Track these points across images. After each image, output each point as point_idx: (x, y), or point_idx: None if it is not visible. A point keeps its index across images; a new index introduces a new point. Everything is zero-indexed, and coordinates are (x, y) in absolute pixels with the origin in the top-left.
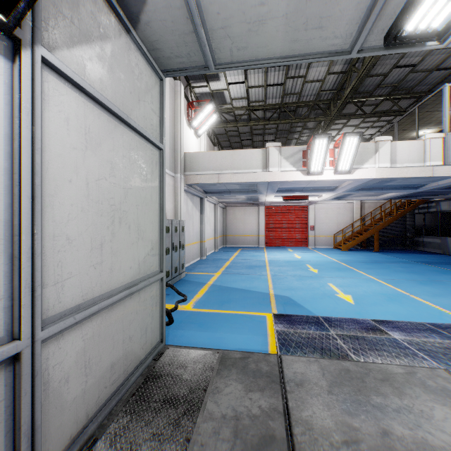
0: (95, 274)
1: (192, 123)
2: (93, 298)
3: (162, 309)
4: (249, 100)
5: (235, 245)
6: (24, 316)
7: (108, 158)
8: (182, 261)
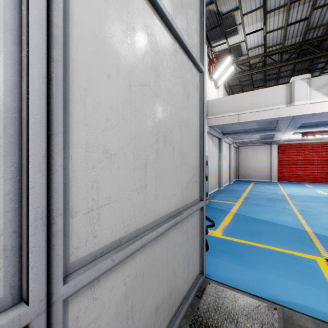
0: (138, 200)
1: (212, 76)
2: (136, 229)
3: (202, 239)
4: (265, 46)
5: (247, 179)
6: (32, 266)
7: (153, 64)
8: (206, 190)
